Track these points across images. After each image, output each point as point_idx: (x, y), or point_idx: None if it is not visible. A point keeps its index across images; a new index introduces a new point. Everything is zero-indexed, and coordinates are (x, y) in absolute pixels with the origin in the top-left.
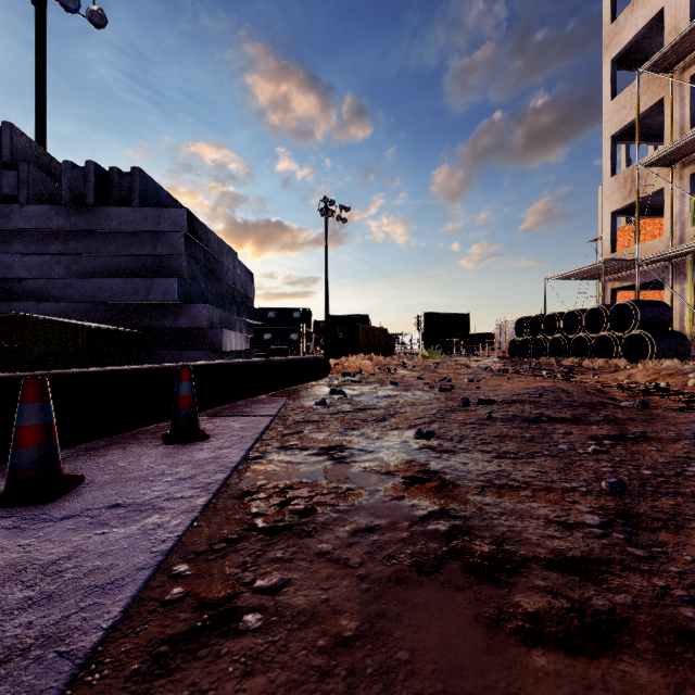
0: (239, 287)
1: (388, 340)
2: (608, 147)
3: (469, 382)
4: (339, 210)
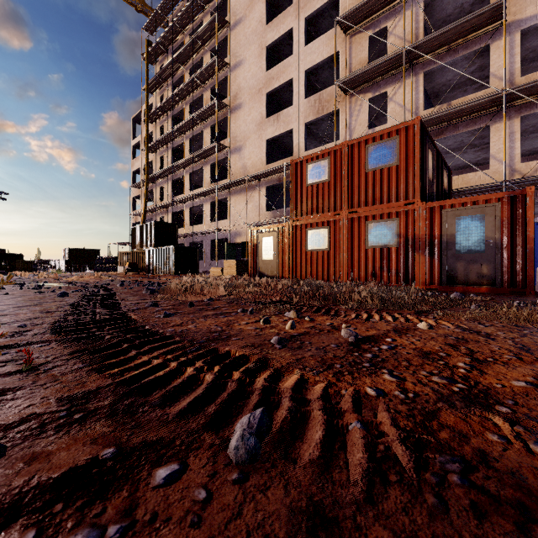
0: None
1: (34, 265)
2: (132, 201)
3: None
4: (0, 193)
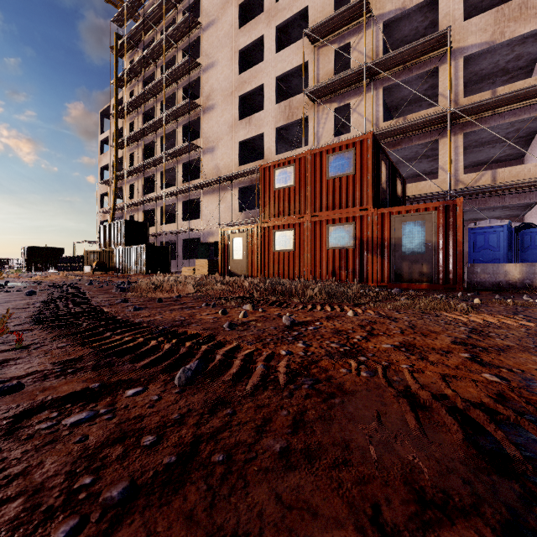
0: None
1: None
2: (100, 198)
3: None
4: None
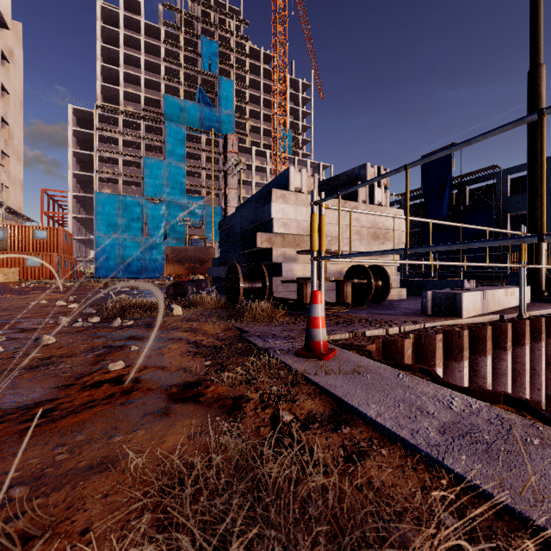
0: (247, 226)
1: None
2: None
3: (50, 301)
4: None
